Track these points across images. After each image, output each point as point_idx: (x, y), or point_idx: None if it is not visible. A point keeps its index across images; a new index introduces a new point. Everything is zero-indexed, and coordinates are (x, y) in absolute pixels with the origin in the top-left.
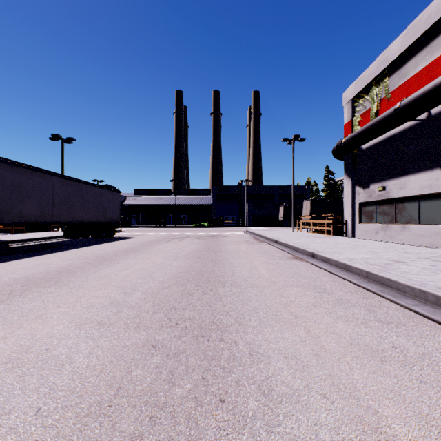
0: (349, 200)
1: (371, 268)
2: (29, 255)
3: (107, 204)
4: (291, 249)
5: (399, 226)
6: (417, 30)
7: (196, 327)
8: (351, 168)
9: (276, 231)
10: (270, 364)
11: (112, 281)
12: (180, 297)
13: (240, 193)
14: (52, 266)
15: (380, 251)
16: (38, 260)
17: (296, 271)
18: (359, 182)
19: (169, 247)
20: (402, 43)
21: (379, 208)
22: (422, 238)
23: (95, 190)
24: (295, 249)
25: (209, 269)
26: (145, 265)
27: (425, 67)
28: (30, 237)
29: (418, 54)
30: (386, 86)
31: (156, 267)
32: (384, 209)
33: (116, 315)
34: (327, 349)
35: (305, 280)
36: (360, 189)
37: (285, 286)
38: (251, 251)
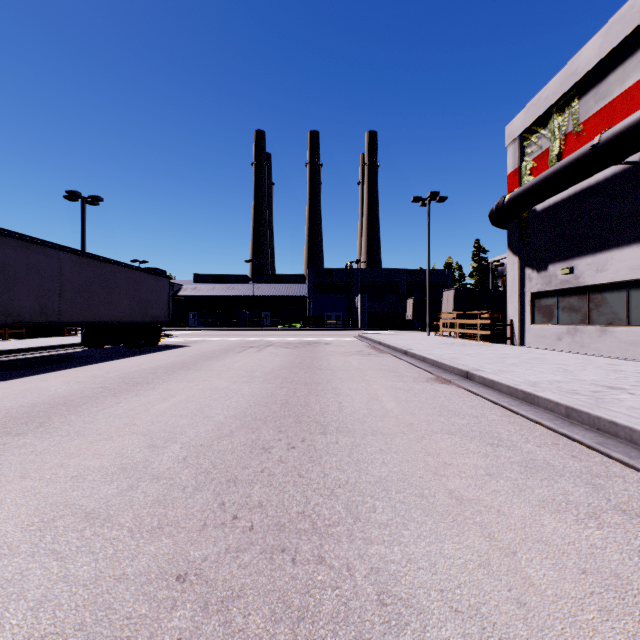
0: (516, 290)
1: (573, 400)
2: (18, 374)
3: (147, 295)
4: (430, 365)
5: (595, 328)
6: (626, 24)
7: (270, 526)
8: (519, 240)
9: (404, 337)
10: (426, 633)
11: (136, 422)
12: (248, 455)
13: (348, 279)
14: (46, 394)
15: (574, 368)
16: (29, 383)
17: (444, 403)
18: (531, 261)
19: (240, 362)
20: (600, 46)
21: (563, 301)
22: (633, 347)
23: (129, 274)
24: (437, 364)
25: (300, 399)
26: (196, 393)
27: (639, 81)
28: (30, 345)
29: (627, 60)
30: (575, 113)
31: (214, 395)
32: (572, 302)
33: (123, 496)
34: (539, 585)
35: (462, 421)
36: (533, 273)
37: (430, 432)
38: (367, 368)
